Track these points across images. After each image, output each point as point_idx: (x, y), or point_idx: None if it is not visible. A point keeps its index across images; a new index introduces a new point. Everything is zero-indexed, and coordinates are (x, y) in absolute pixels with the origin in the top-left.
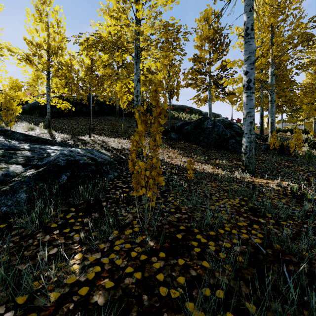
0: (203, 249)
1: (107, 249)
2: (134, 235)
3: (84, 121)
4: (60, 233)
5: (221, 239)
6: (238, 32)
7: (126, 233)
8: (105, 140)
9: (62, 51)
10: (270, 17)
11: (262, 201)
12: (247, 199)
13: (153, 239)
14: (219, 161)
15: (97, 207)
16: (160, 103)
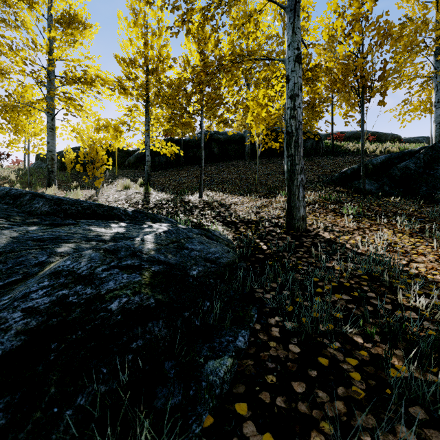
0: None
1: None
2: None
3: (197, 171)
4: None
5: None
6: None
7: None
8: (225, 202)
9: (163, 64)
10: None
11: None
12: None
13: None
14: None
15: None
16: None
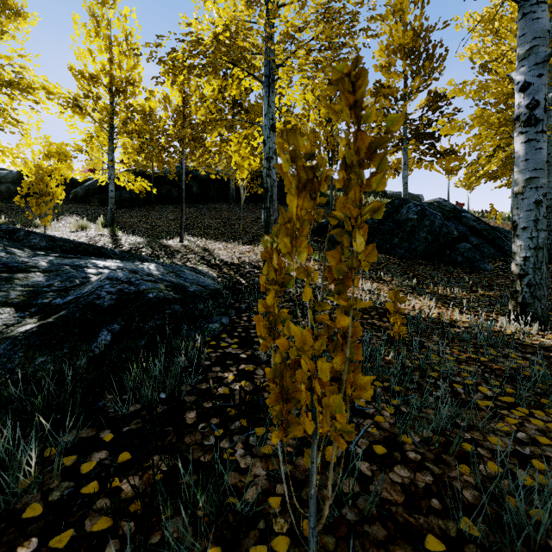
0: None
1: None
2: None
3: (173, 212)
4: (39, 551)
5: None
6: (472, 24)
7: None
8: (209, 247)
9: (134, 87)
10: None
11: None
12: None
13: None
14: (445, 289)
15: (171, 428)
16: (370, 116)
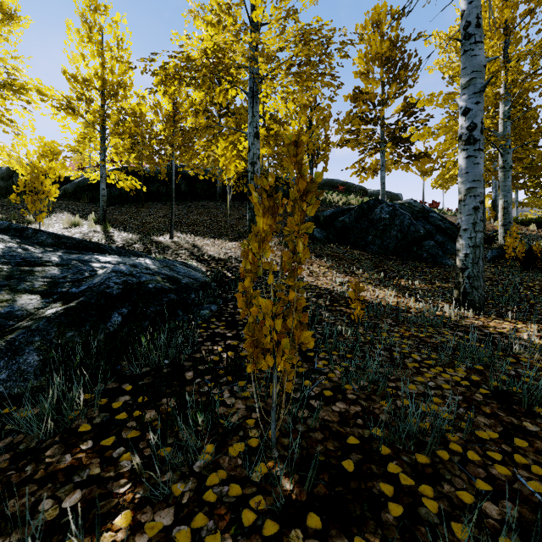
0: (408, 506)
1: (189, 497)
2: (248, 458)
3: (162, 209)
4: (94, 447)
5: (448, 478)
6: (438, 41)
7: (231, 451)
8: (197, 244)
9: (125, 91)
10: (502, 9)
11: (517, 375)
12: (481, 369)
13: (290, 472)
14: (408, 281)
15: (175, 382)
16: (306, 170)
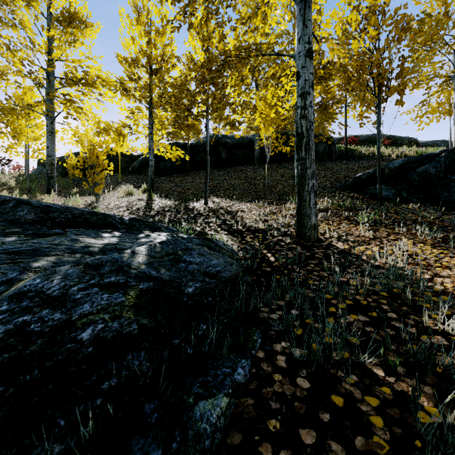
0: None
1: None
2: None
3: (204, 176)
4: None
5: None
6: None
7: None
8: (232, 209)
9: (168, 63)
10: None
11: None
12: None
13: None
14: None
15: None
16: None
